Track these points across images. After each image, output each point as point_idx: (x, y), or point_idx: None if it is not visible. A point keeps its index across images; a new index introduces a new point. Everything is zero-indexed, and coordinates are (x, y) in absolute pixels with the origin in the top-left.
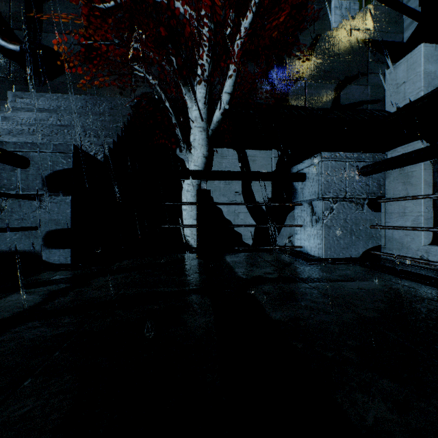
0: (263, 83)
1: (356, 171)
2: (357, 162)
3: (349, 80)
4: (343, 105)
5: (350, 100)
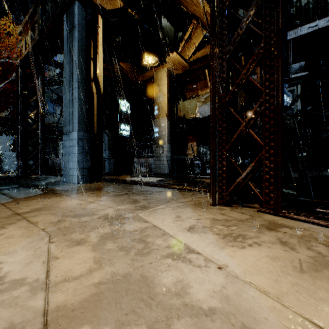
0: (5, 109)
1: (13, 155)
2: (13, 154)
3: (48, 114)
4: (45, 123)
5: (48, 122)
